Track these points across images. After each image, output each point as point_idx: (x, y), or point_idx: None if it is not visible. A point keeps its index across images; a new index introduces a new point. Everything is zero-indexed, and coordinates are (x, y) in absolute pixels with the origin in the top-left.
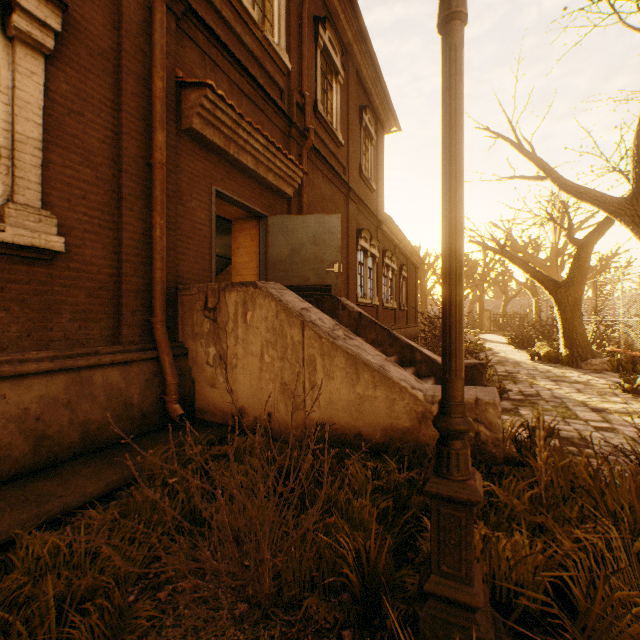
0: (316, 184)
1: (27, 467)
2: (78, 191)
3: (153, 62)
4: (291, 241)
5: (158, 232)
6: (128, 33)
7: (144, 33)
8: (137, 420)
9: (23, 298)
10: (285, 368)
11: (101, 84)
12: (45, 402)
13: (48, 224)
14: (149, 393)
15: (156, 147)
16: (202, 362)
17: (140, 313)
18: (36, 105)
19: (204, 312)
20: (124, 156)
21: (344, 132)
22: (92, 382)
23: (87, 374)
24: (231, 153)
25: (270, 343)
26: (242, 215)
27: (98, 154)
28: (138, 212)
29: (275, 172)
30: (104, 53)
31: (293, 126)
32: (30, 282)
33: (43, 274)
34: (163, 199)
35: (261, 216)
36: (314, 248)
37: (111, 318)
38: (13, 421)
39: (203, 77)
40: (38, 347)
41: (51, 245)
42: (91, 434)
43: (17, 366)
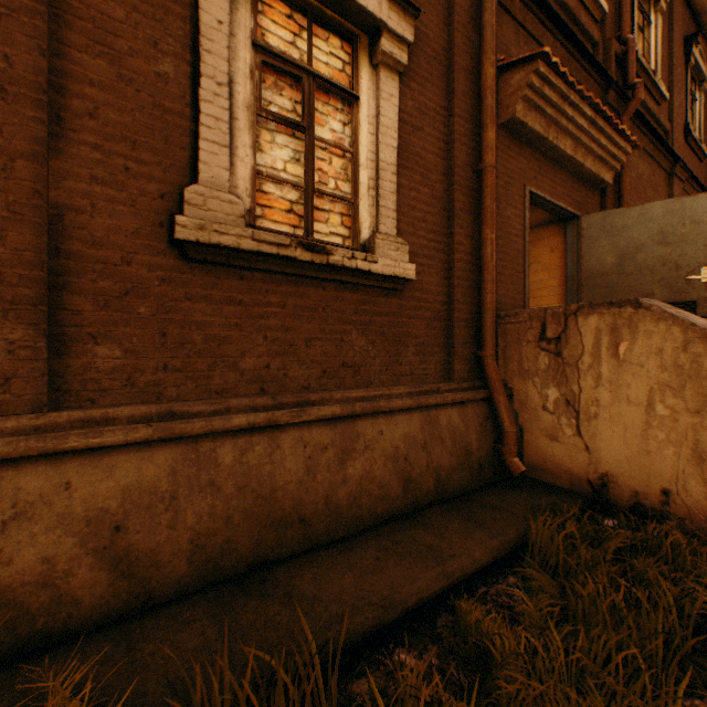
0: (630, 163)
1: (398, 509)
2: (418, 214)
3: (482, 49)
4: (619, 244)
5: (488, 249)
6: (458, 25)
7: (470, 20)
8: (474, 471)
9: (382, 331)
10: (702, 427)
11: (434, 92)
12: (408, 441)
13: (402, 252)
14: (483, 440)
15: (486, 148)
16: (534, 406)
17: (467, 345)
18: (392, 129)
19: (538, 343)
20: (455, 167)
21: (664, 81)
22: (438, 423)
23: (433, 413)
24: (549, 140)
25: (667, 387)
26: (538, 221)
27: (432, 170)
28: (466, 229)
29: (595, 154)
30: (437, 57)
31: (611, 88)
32: (386, 314)
33: (395, 305)
34: (493, 209)
35: (569, 217)
36: (661, 249)
37: (442, 351)
38: (389, 459)
39: (516, 55)
40: (391, 382)
41: (406, 273)
42: (440, 481)
43: (388, 401)
